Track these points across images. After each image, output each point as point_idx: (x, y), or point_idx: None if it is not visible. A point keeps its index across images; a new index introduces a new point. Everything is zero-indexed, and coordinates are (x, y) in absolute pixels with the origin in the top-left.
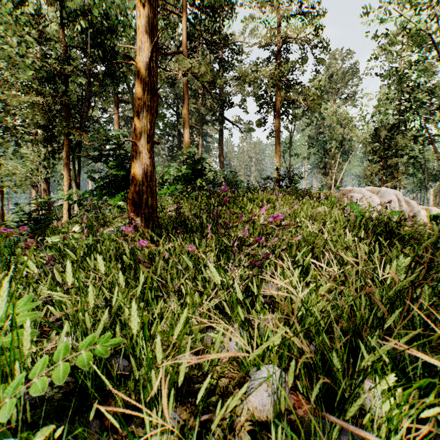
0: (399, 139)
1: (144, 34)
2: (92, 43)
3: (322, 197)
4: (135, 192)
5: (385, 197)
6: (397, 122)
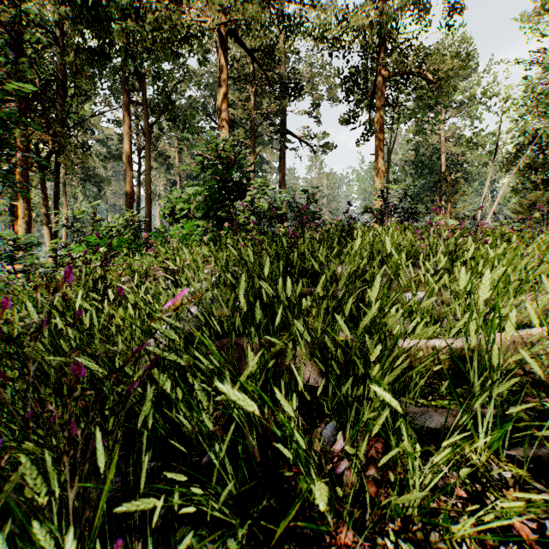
0: None
1: None
2: None
3: None
4: None
5: None
6: None
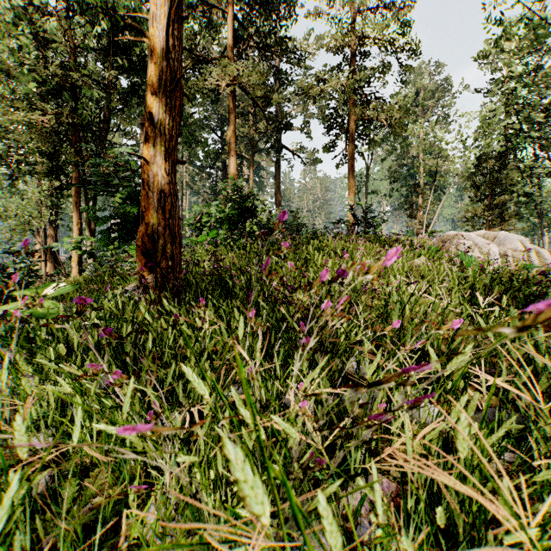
0: (508, 172)
1: None
2: (109, 45)
3: (417, 245)
4: (146, 236)
5: (505, 245)
6: (505, 150)
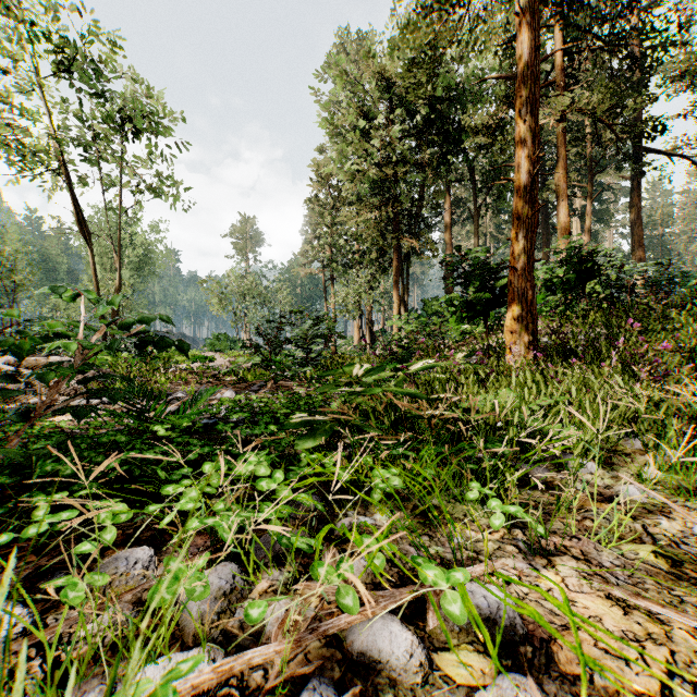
0: None
1: (523, 148)
2: (424, 125)
3: None
4: (512, 319)
5: None
6: None
